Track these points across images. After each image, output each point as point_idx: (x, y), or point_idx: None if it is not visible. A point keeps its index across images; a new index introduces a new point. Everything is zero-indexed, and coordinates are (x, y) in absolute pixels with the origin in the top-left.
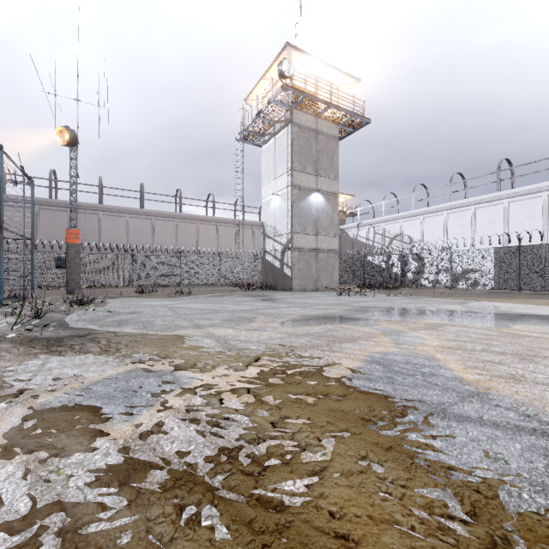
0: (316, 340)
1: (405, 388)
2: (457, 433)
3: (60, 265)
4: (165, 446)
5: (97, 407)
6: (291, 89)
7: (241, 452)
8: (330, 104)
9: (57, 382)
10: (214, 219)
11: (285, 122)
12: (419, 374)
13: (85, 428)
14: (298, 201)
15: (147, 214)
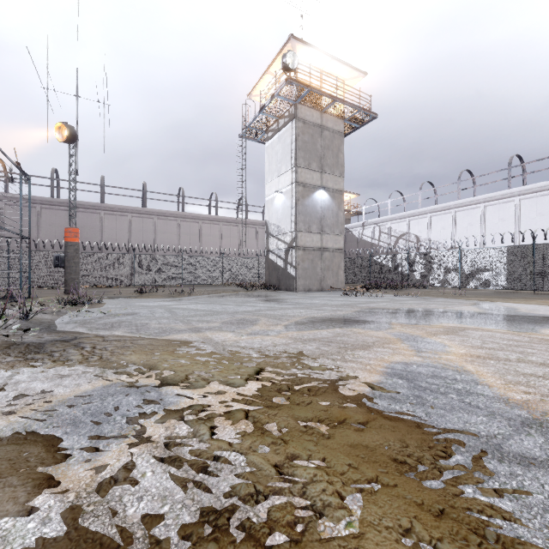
0: (326, 347)
1: (440, 411)
2: (528, 486)
3: (59, 264)
4: (130, 506)
5: (55, 439)
6: (295, 83)
7: (233, 518)
8: (336, 98)
9: (18, 400)
10: (216, 218)
11: (289, 117)
12: (453, 392)
13: (29, 473)
14: (303, 198)
15: (149, 214)
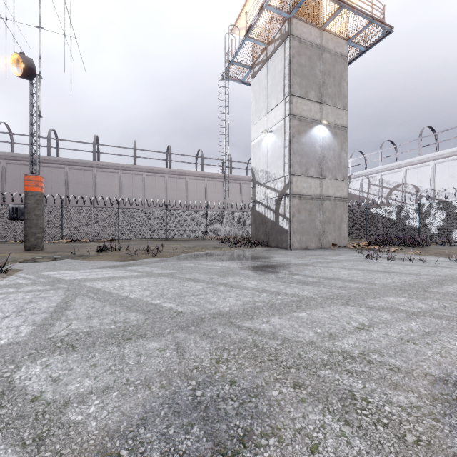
0: None
1: None
2: None
3: (17, 217)
4: None
5: None
6: None
7: None
8: (343, 2)
9: None
10: (202, 174)
11: (280, 38)
12: None
13: None
14: (299, 134)
15: (138, 170)
